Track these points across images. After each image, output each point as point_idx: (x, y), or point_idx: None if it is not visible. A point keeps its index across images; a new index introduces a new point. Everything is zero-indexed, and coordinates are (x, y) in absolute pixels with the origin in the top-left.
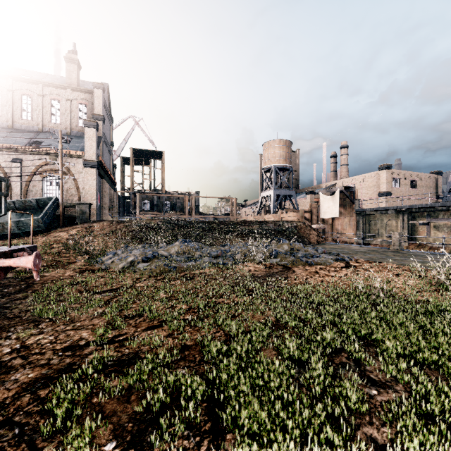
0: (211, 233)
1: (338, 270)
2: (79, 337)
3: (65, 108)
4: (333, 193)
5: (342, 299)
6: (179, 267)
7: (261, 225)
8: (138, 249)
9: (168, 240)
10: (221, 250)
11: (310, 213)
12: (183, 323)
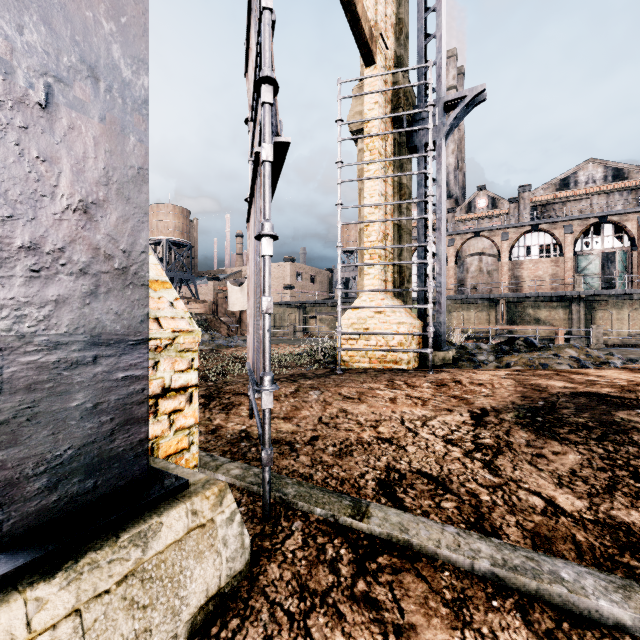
0: None
1: None
2: None
3: None
4: (242, 284)
5: None
6: None
7: None
8: None
9: None
10: None
11: (216, 305)
12: None
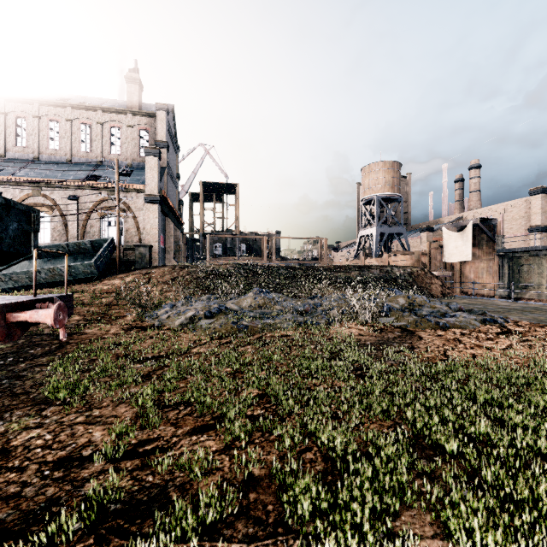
0: (295, 282)
1: (493, 339)
2: (87, 440)
3: (126, 136)
4: (462, 228)
5: (533, 395)
6: (252, 326)
7: (362, 271)
8: (202, 300)
9: (240, 290)
10: (309, 304)
11: (428, 256)
12: (250, 428)
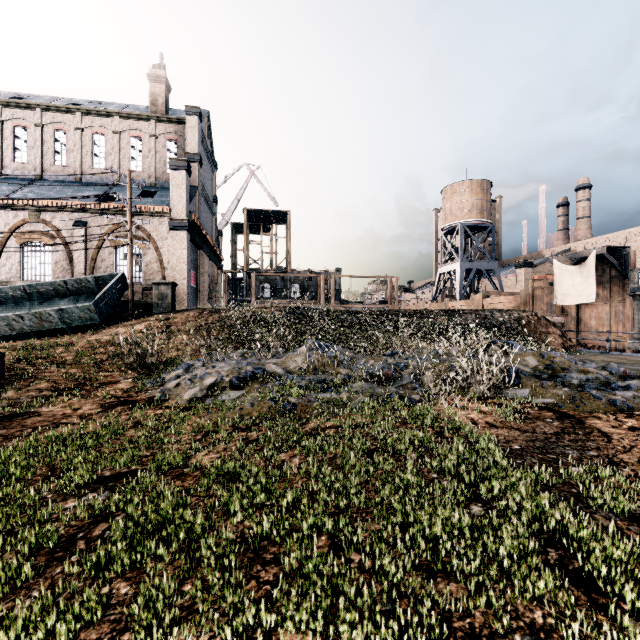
0: (363, 331)
1: None
2: None
3: (149, 148)
4: (580, 261)
5: None
6: (302, 406)
7: (452, 316)
8: (232, 358)
9: (288, 343)
10: (388, 364)
11: (531, 298)
12: None
